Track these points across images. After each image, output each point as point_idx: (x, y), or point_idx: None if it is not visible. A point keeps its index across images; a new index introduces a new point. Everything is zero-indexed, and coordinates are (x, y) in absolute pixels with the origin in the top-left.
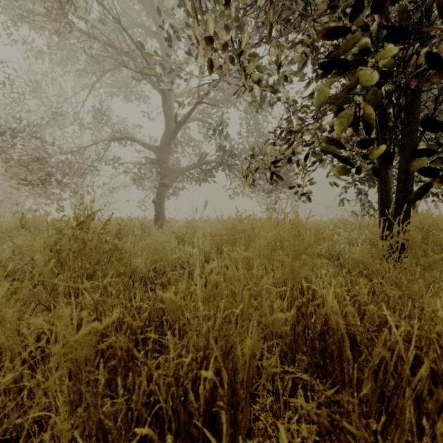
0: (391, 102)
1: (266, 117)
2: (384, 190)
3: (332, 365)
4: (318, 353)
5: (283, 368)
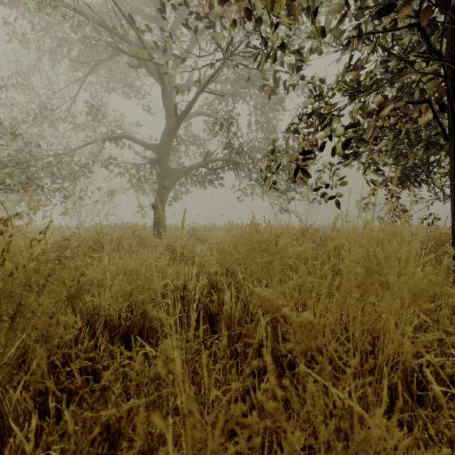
0: None
1: (278, 113)
2: None
3: None
4: None
5: None
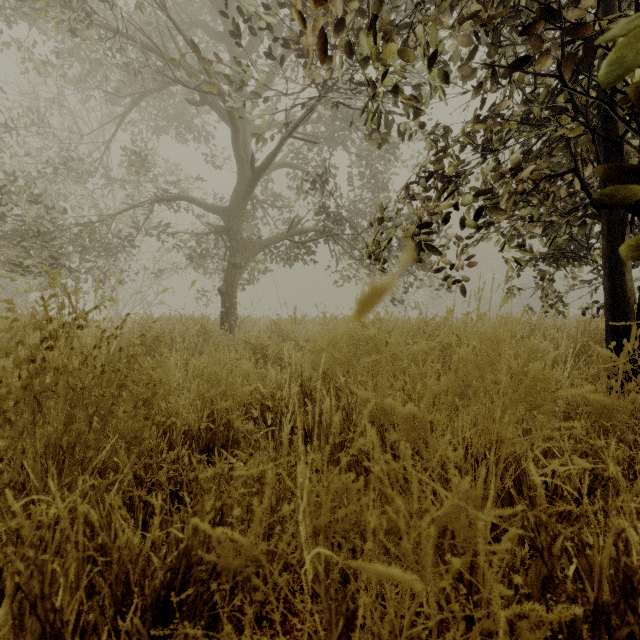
0: (637, 112)
1: (391, 163)
2: (618, 270)
3: None
4: None
5: None
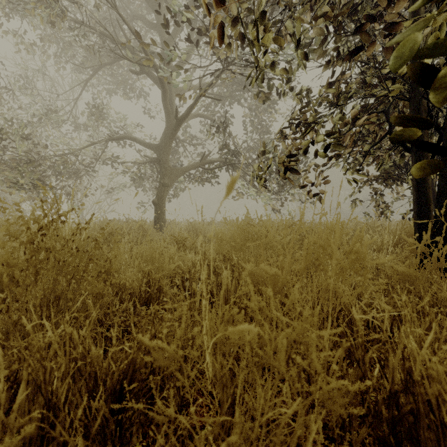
0: None
1: (272, 114)
2: (422, 186)
3: (409, 445)
4: (385, 424)
5: (324, 434)
